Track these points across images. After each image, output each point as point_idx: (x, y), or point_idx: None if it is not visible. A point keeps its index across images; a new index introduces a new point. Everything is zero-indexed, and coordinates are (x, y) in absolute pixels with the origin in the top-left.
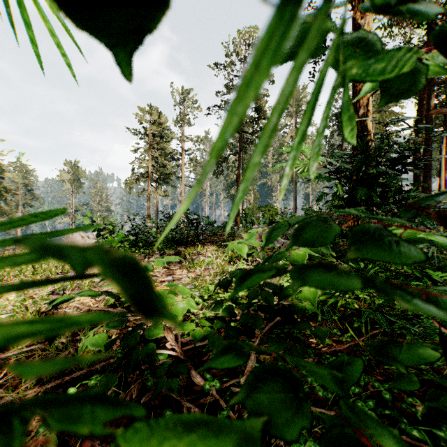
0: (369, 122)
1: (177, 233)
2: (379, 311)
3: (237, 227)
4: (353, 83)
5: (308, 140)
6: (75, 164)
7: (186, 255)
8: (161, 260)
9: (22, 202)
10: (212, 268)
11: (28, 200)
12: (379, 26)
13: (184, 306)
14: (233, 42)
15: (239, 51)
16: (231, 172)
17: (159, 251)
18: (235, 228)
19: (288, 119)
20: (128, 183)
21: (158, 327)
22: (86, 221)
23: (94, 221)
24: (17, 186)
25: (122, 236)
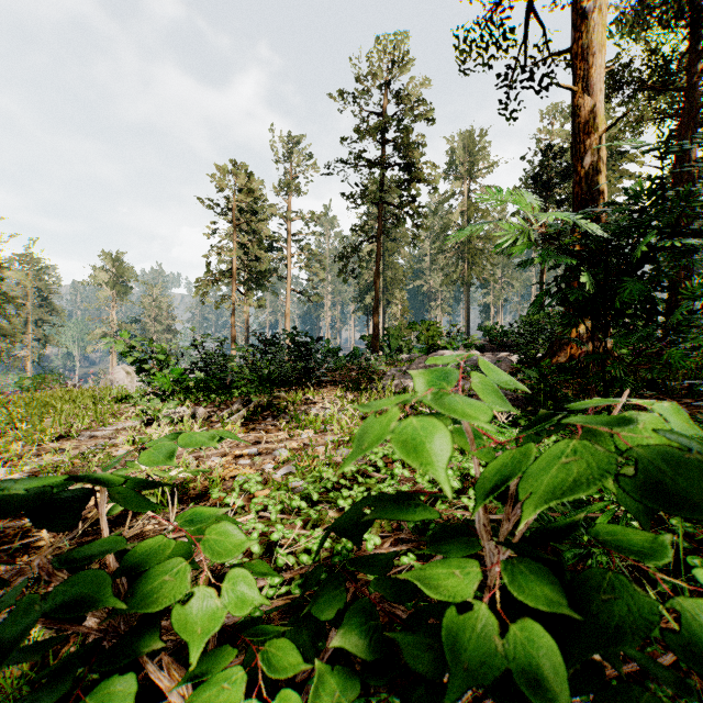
0: (602, 177)
1: (276, 367)
2: (683, 533)
3: (376, 357)
4: (573, 111)
5: (488, 218)
6: (117, 257)
7: (289, 406)
8: (168, 443)
9: (33, 318)
10: (332, 430)
11: (43, 314)
12: (614, 20)
13: (216, 604)
14: (369, 57)
15: (379, 72)
16: (365, 269)
17: (244, 397)
18: (371, 359)
19: (456, 185)
20: (199, 286)
21: (114, 696)
22: (120, 347)
23: (132, 346)
24: (25, 291)
25: (180, 372)
